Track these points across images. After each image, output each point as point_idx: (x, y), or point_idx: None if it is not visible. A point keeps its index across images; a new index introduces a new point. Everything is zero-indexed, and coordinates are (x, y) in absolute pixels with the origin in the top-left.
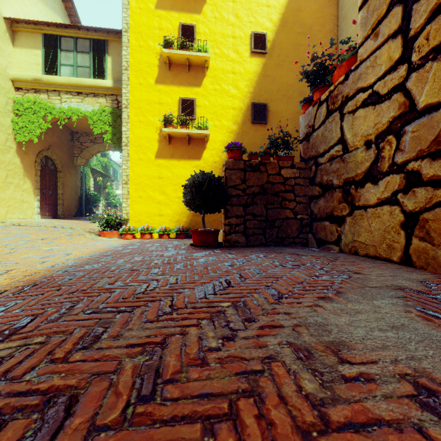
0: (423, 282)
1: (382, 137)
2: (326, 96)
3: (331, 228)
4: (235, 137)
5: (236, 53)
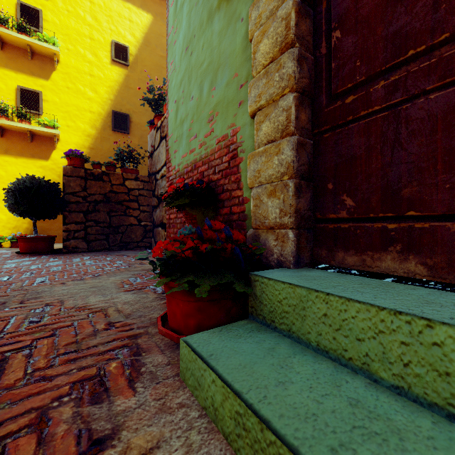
0: None
1: None
2: (160, 124)
3: (162, 233)
4: (93, 141)
5: (95, 56)
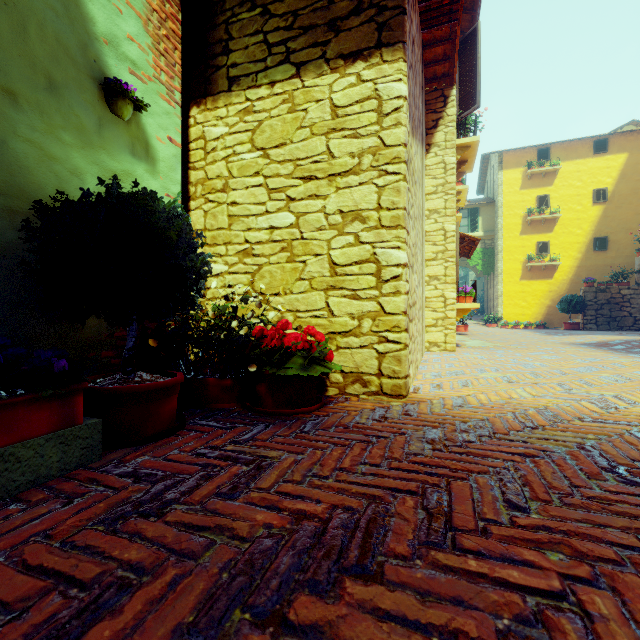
0: None
1: None
2: None
3: None
4: (579, 262)
5: (580, 205)
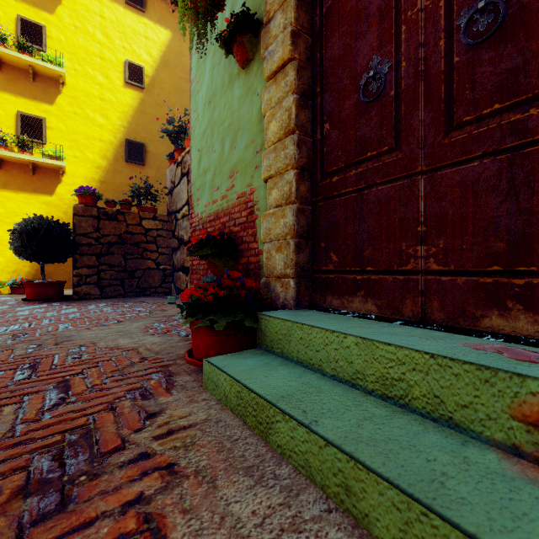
0: None
1: None
2: (181, 159)
3: (183, 278)
4: (104, 174)
5: (106, 77)
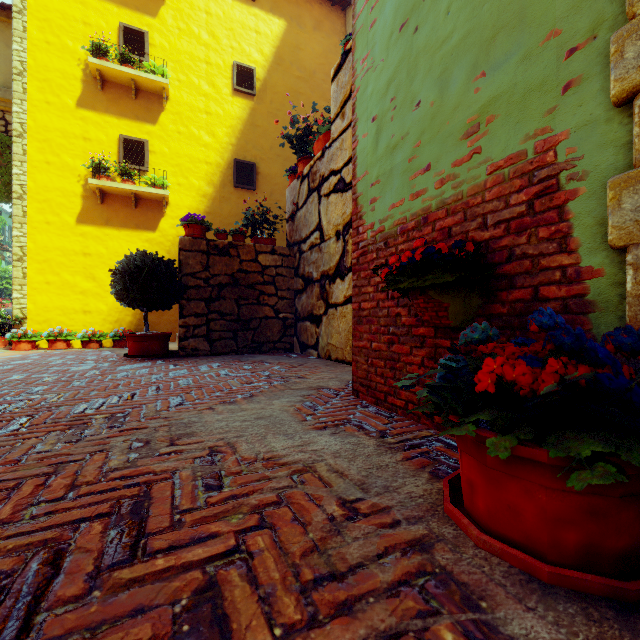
0: (351, 381)
1: (347, 229)
2: (307, 170)
3: (312, 329)
4: (210, 203)
5: (212, 86)
